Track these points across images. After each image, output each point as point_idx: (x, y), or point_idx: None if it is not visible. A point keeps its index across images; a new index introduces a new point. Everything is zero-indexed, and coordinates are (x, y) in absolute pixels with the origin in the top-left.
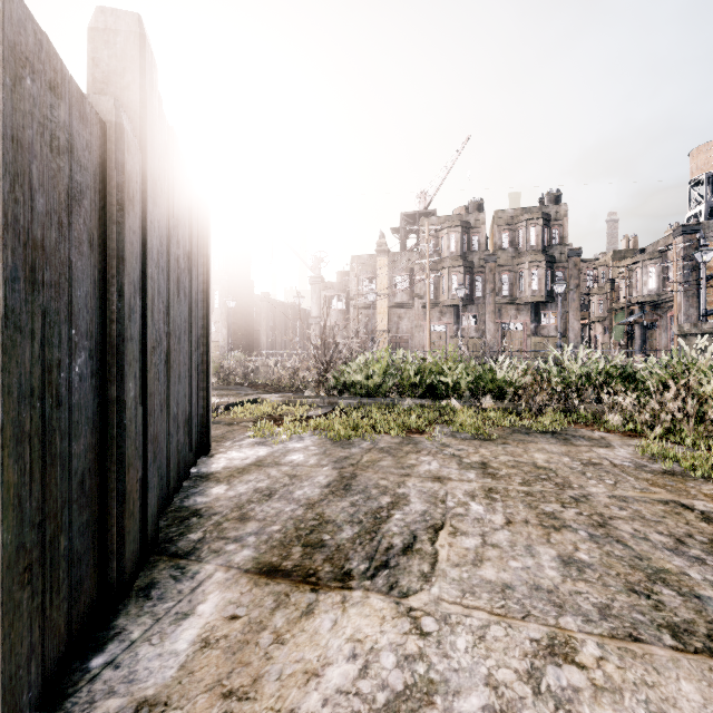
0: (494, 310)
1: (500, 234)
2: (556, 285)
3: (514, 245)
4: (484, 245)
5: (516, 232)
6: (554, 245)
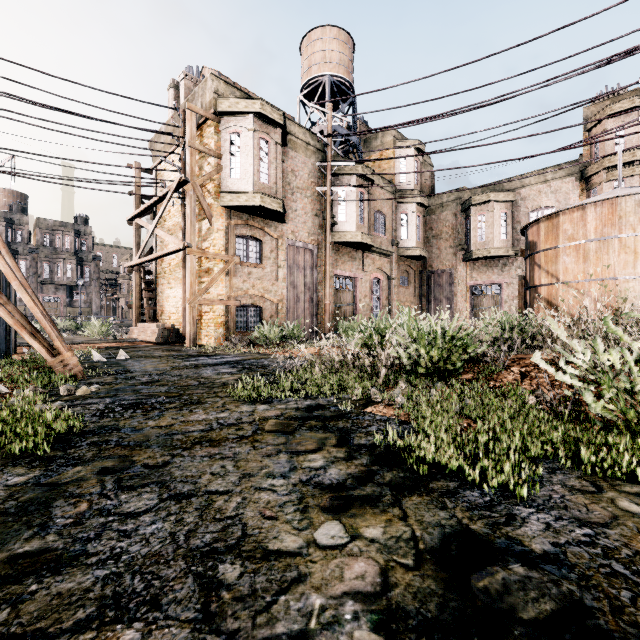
0: (37, 287)
1: (43, 235)
2: (79, 280)
3: (54, 245)
4: (28, 240)
5: (55, 236)
6: (83, 251)
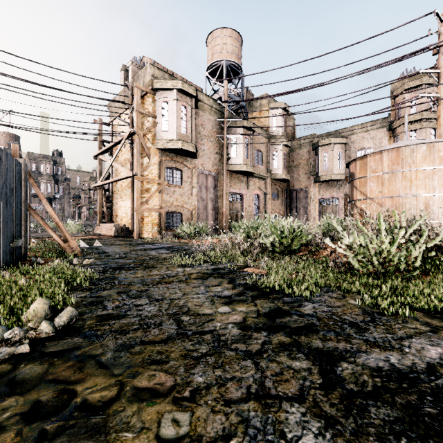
0: None
1: (31, 163)
2: (56, 194)
3: (39, 170)
4: None
5: (40, 164)
6: (59, 174)
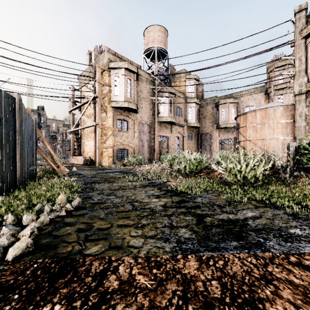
0: None
1: None
2: None
3: None
4: None
5: None
6: (42, 122)
